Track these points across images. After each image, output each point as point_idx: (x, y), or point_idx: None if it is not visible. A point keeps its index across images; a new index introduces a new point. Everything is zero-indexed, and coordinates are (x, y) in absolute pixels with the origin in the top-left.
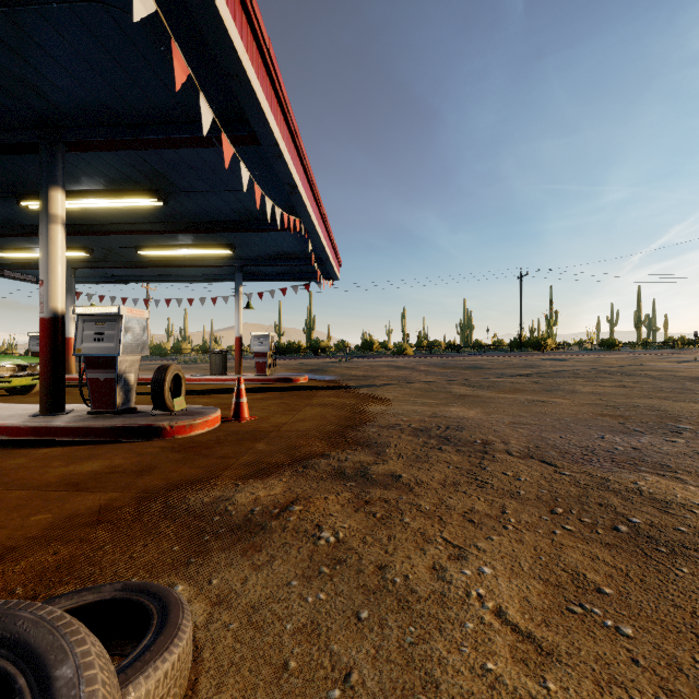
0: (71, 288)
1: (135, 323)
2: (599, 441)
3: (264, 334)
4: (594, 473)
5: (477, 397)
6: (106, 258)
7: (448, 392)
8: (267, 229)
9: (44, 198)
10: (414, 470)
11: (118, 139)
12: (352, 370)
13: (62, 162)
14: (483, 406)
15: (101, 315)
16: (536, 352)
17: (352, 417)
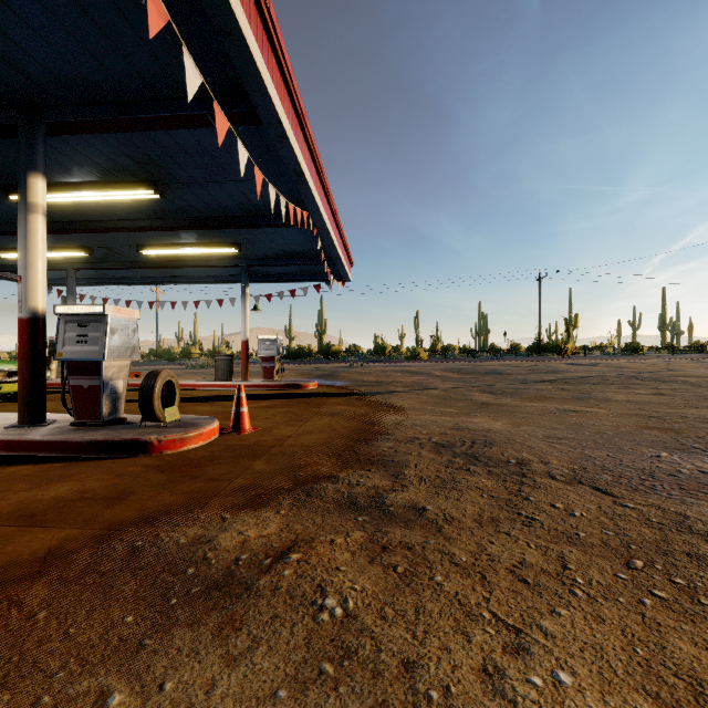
0: (72, 290)
1: (124, 324)
2: (655, 461)
3: (272, 338)
4: (665, 506)
5: (501, 405)
6: (108, 258)
7: (468, 400)
8: (273, 225)
9: (22, 185)
10: (440, 499)
11: (103, 118)
12: (364, 376)
13: (43, 145)
14: (509, 417)
15: (84, 315)
16: (556, 356)
17: (364, 429)
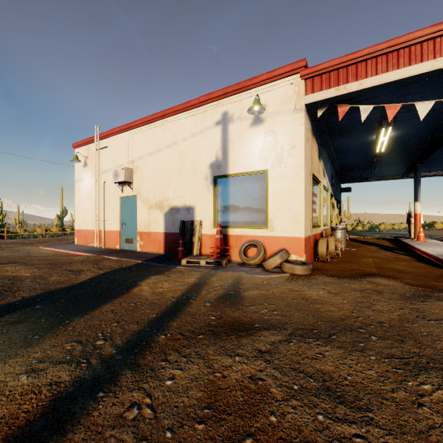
0: None
1: None
2: None
3: None
4: None
5: None
6: None
7: None
8: None
9: None
10: None
11: None
12: None
13: None
14: None
15: None
16: None
17: None
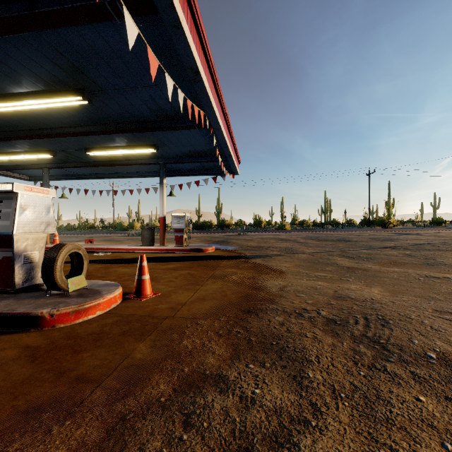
0: (46, 183)
1: (37, 201)
2: None
3: (181, 215)
4: None
5: (365, 270)
6: (68, 159)
7: (334, 264)
8: (179, 127)
9: None
10: None
11: (16, 14)
12: (248, 242)
13: None
14: (379, 282)
15: None
16: (381, 228)
17: (252, 295)
